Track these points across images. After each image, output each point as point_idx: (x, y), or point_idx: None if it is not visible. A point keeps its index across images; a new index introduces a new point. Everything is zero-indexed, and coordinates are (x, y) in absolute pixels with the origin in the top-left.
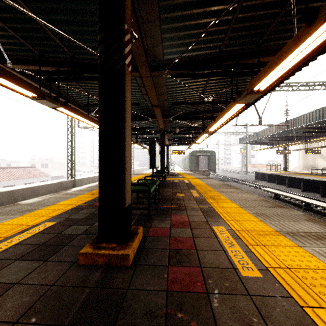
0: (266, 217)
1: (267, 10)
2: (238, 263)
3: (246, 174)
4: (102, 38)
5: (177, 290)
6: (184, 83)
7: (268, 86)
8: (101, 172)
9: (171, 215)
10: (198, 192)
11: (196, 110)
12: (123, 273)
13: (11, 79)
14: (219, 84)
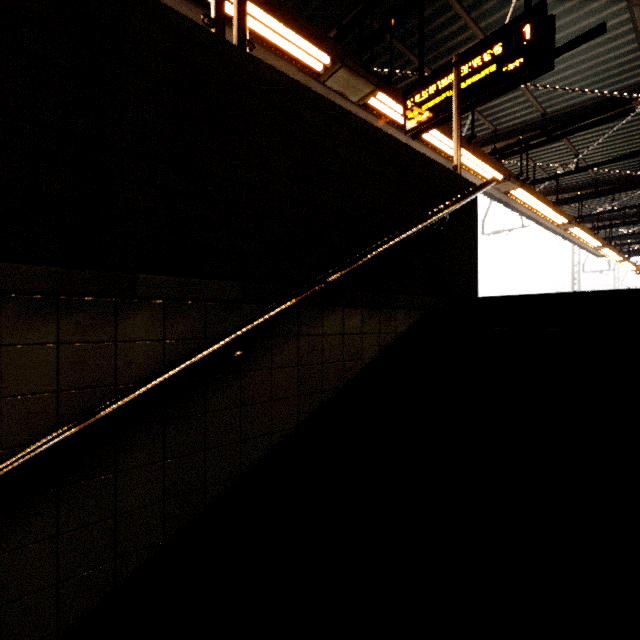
0: None
1: None
2: None
3: None
4: None
5: None
6: None
7: None
8: None
9: None
10: None
11: None
12: None
13: (491, 165)
14: None
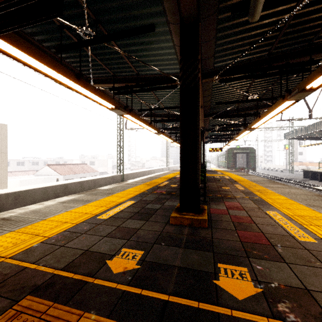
0: (319, 208)
1: (321, 13)
2: (294, 233)
3: (292, 173)
4: (181, 66)
5: (247, 241)
6: (229, 85)
7: (321, 84)
8: (181, 162)
9: (224, 201)
10: (243, 186)
11: (238, 108)
12: (204, 230)
13: (103, 97)
14: (265, 82)
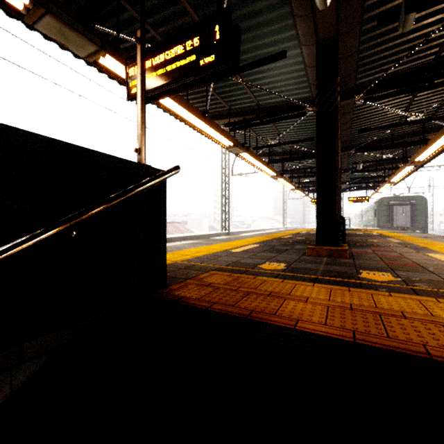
0: None
1: None
2: None
3: None
4: (317, 92)
5: (394, 265)
6: (378, 104)
7: None
8: (317, 193)
9: (369, 248)
10: (399, 240)
11: (393, 135)
12: (344, 259)
13: (224, 134)
14: (435, 94)
